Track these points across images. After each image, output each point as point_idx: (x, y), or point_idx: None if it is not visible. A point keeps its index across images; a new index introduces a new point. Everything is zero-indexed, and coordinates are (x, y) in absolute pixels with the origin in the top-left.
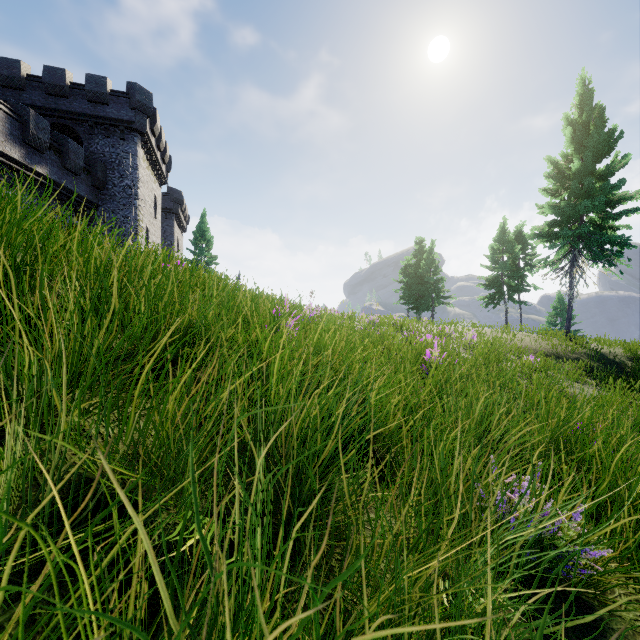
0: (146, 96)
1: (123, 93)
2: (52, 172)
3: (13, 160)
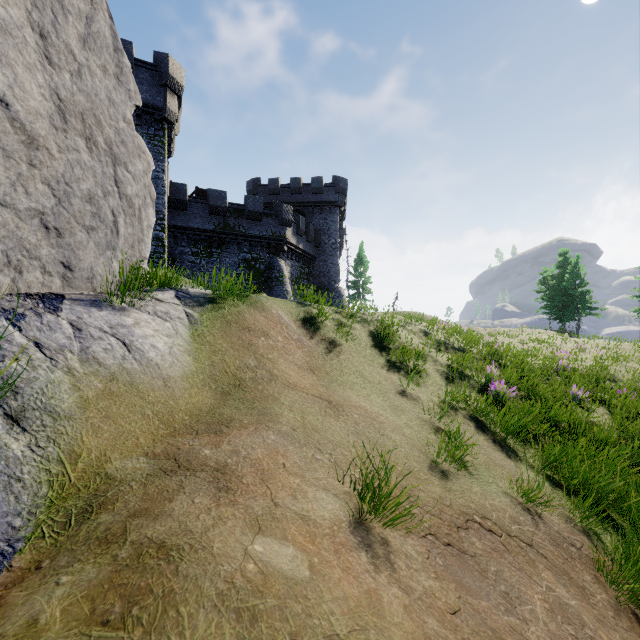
0: (344, 183)
1: (331, 184)
2: (303, 245)
3: (293, 245)
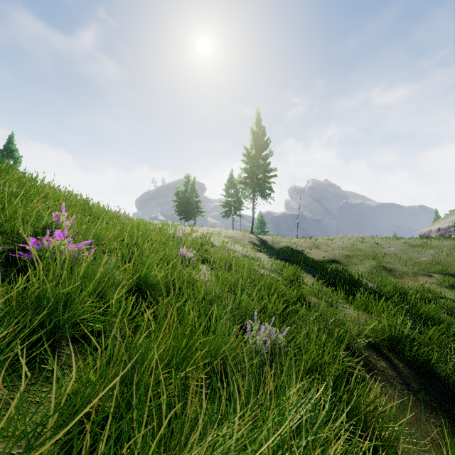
0: None
1: None
2: None
3: None
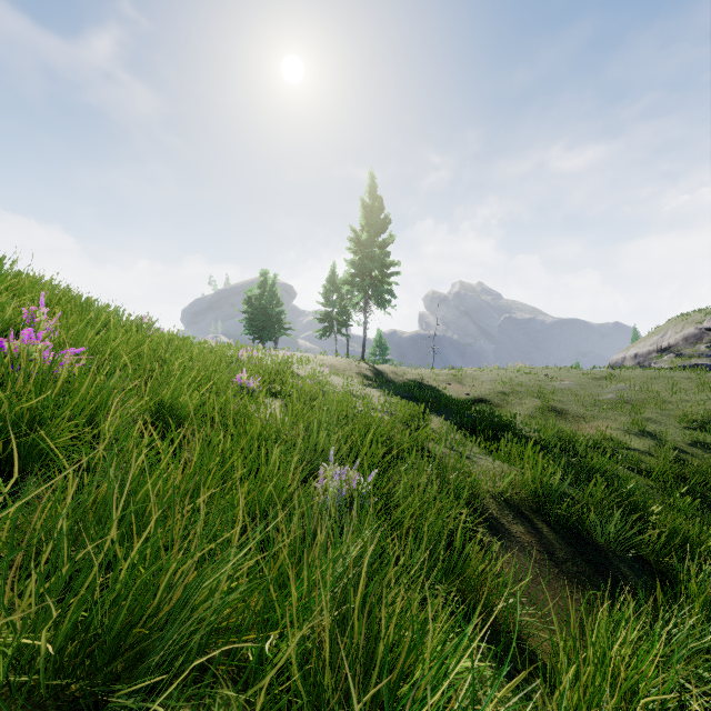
0: None
1: None
2: None
3: None
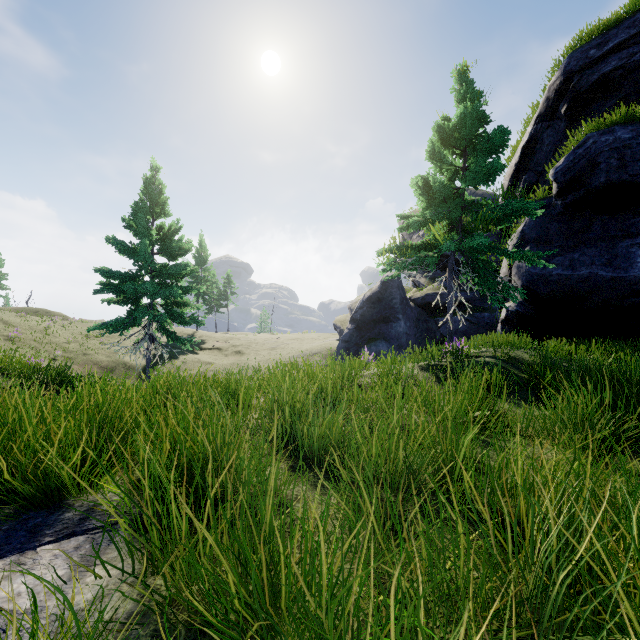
0: None
1: None
2: None
3: None
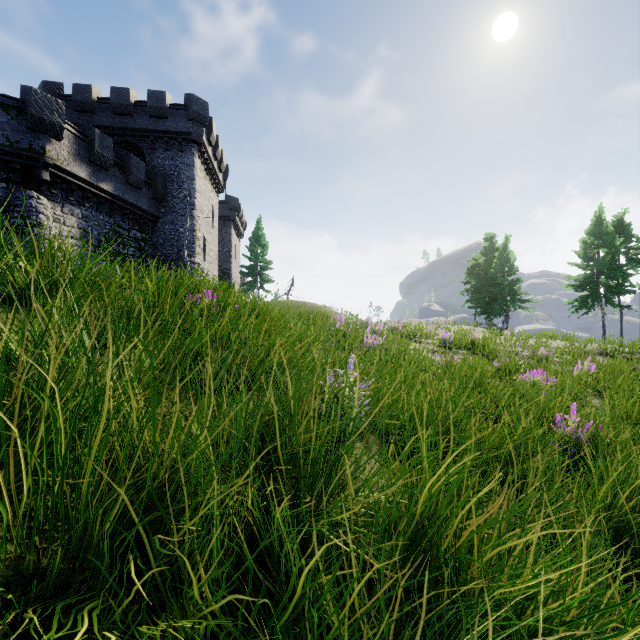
0: (202, 106)
1: (181, 105)
2: (116, 188)
3: (80, 179)
